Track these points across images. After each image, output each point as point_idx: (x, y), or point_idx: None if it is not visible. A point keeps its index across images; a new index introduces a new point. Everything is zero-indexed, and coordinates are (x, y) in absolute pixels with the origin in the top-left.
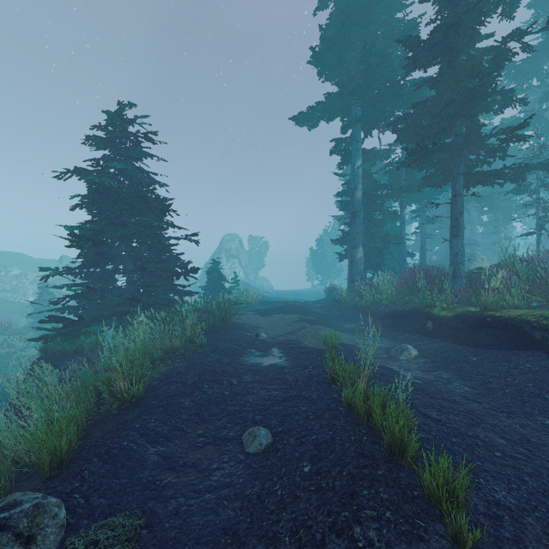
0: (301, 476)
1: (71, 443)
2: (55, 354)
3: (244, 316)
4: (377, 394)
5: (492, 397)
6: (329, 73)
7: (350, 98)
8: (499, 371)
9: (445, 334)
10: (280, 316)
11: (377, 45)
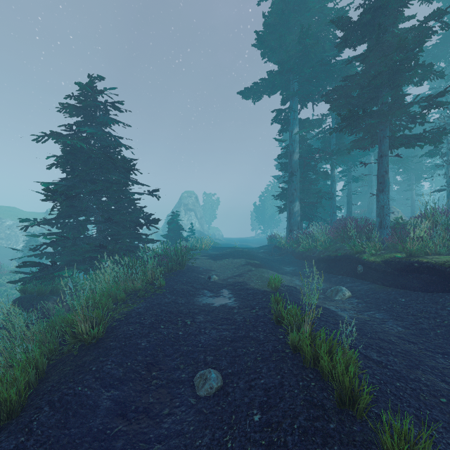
0: (251, 426)
1: (21, 393)
2: (33, 294)
3: (198, 261)
4: (324, 339)
5: (425, 337)
6: (271, 54)
7: (288, 75)
8: (428, 312)
9: (374, 277)
10: (230, 260)
11: (312, 29)
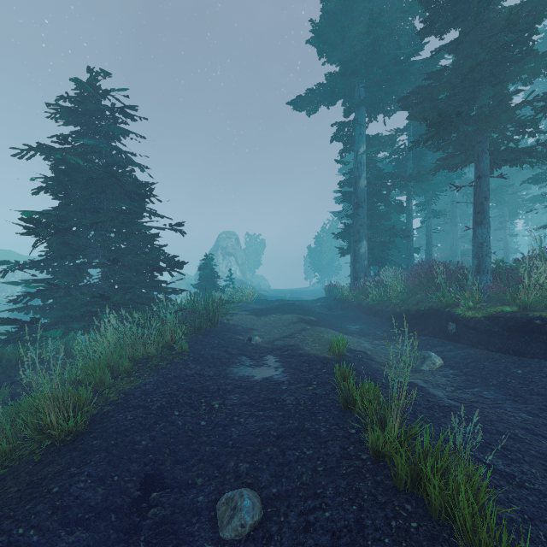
0: None
1: None
2: (12, 362)
3: (236, 317)
4: (428, 445)
5: None
6: (331, 51)
7: (353, 78)
8: None
9: (473, 338)
10: (277, 316)
11: (384, 18)
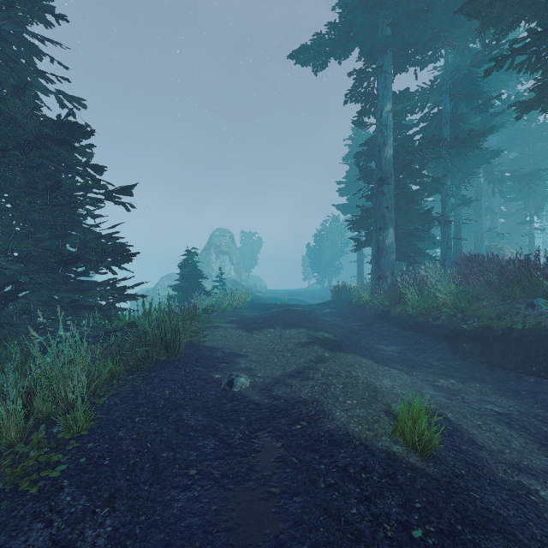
0: None
1: None
2: None
3: (218, 333)
4: None
5: None
6: None
7: (376, 14)
8: None
9: None
10: (277, 331)
11: None
